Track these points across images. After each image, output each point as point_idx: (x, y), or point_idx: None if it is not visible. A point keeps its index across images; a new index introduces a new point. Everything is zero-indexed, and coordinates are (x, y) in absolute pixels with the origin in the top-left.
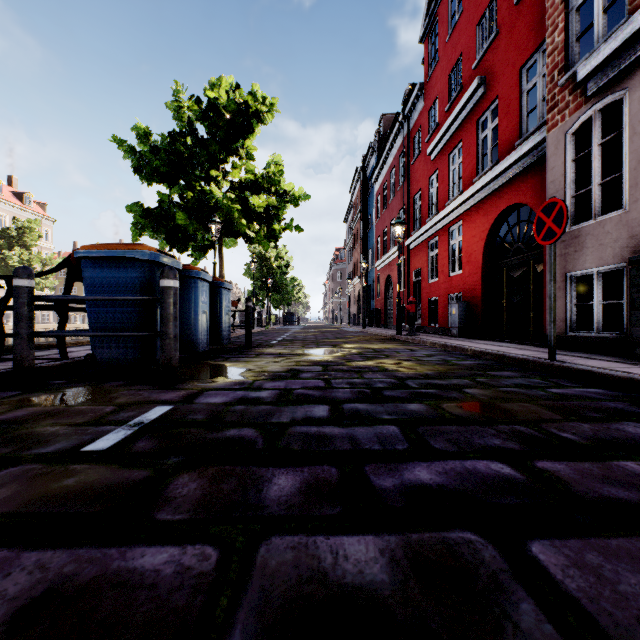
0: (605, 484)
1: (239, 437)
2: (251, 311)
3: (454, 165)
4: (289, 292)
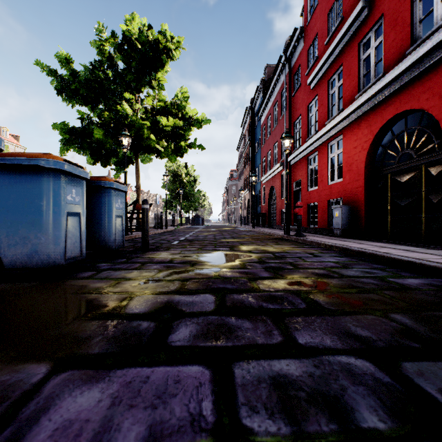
0: None
1: None
2: (147, 213)
3: (333, 89)
4: (196, 200)
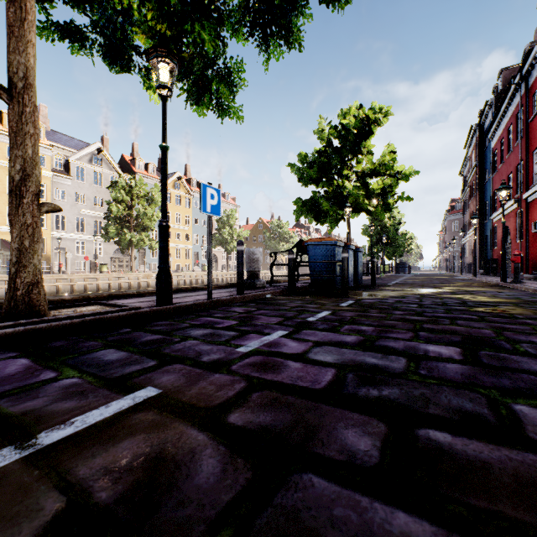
0: (504, 321)
1: (383, 307)
2: (374, 264)
3: None
4: (400, 245)
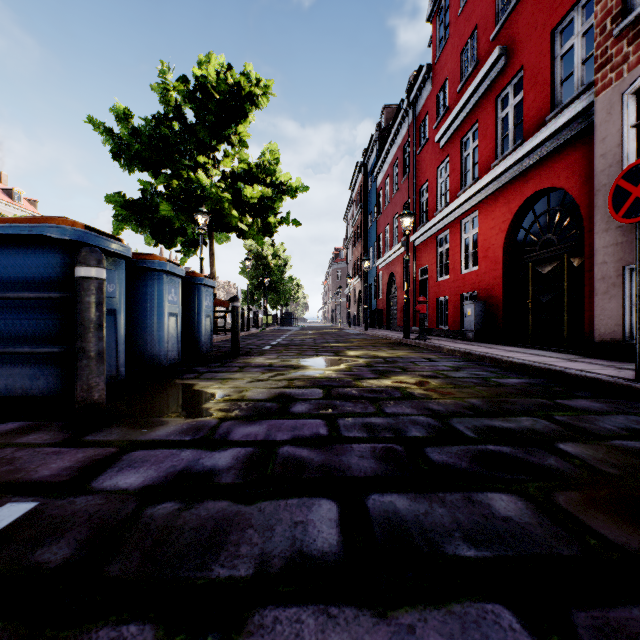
0: None
1: None
2: (238, 312)
3: (467, 151)
4: (287, 292)
